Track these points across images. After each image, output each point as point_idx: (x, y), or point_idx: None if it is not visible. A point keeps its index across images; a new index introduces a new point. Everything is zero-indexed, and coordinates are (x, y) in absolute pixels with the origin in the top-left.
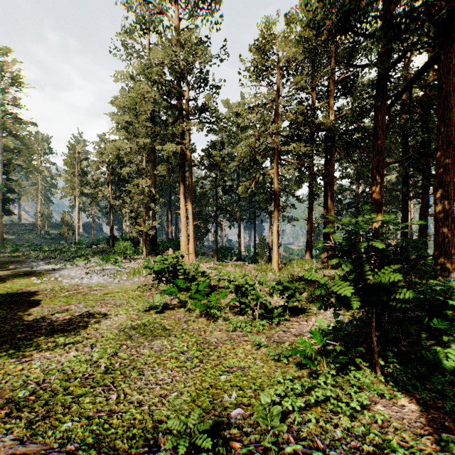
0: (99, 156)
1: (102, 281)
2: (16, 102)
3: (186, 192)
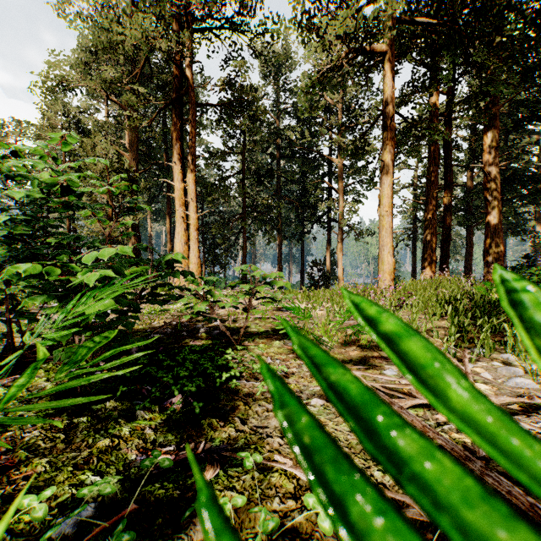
0: (43, 117)
1: None
2: None
3: (185, 157)
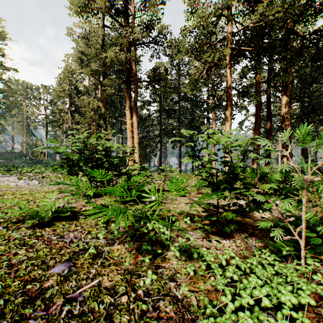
0: (60, 86)
1: (22, 184)
2: (1, 52)
3: (132, 107)
